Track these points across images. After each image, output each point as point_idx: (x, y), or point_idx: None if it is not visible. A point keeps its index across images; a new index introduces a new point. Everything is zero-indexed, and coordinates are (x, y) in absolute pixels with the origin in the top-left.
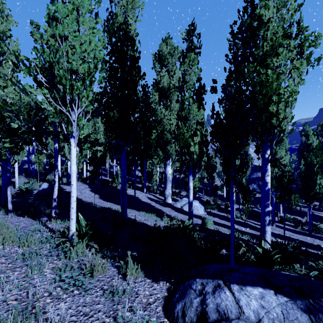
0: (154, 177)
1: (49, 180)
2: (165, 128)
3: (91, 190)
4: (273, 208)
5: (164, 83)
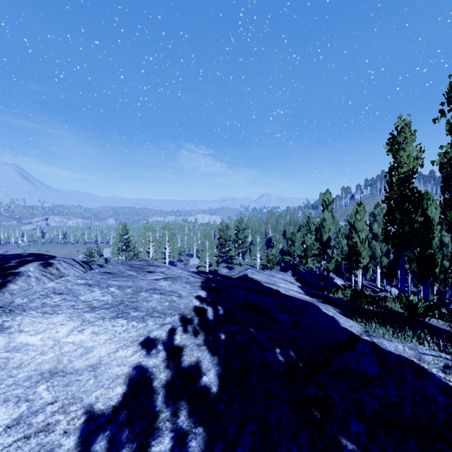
0: (369, 272)
1: (311, 269)
2: (376, 252)
3: (337, 276)
4: (449, 298)
5: (375, 230)
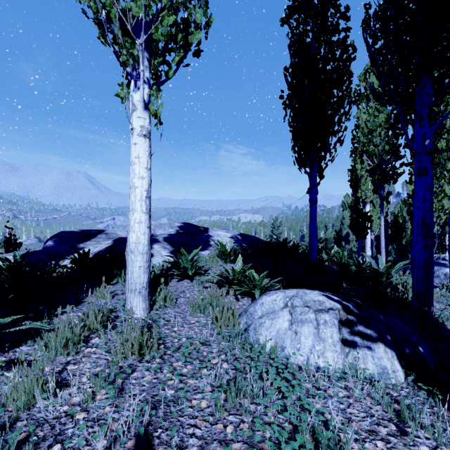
0: None
1: None
2: None
3: None
4: None
5: None
